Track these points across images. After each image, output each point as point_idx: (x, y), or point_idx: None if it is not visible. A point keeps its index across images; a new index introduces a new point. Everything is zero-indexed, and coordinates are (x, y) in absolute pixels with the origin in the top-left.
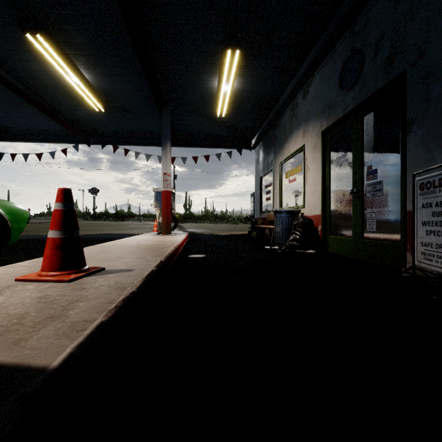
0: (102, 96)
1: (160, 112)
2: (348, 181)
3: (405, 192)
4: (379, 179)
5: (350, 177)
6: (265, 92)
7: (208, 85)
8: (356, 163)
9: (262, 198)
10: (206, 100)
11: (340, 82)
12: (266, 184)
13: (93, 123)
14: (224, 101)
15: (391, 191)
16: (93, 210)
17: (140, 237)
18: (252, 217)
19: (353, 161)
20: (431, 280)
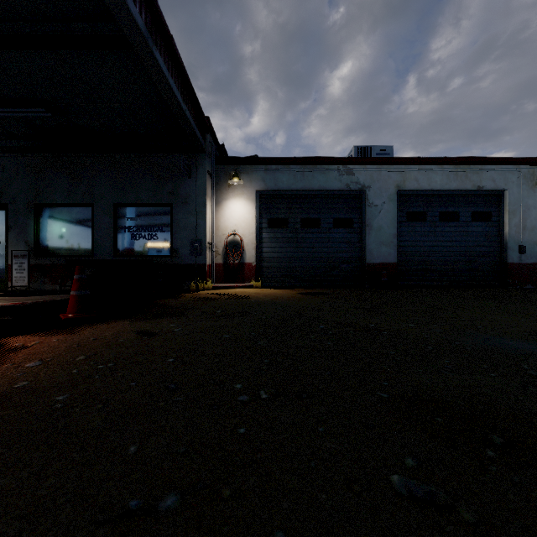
0: None
1: None
2: None
3: (8, 256)
4: None
5: None
6: None
7: None
8: None
9: None
10: None
11: None
12: None
13: None
14: None
15: (1, 254)
16: None
17: None
18: None
19: None
20: (19, 290)
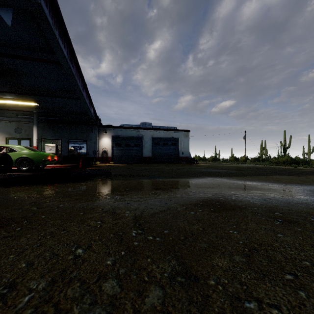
0: None
1: None
2: None
3: None
4: None
5: None
6: None
7: None
8: None
9: None
10: None
11: (15, 131)
12: None
13: None
14: None
15: None
16: None
17: None
18: None
19: None
20: None
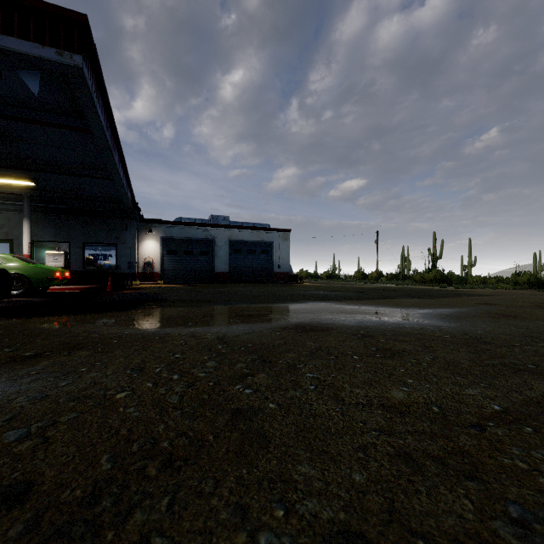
0: None
1: None
2: None
3: None
4: None
5: None
6: None
7: None
8: None
9: None
10: None
11: None
12: None
13: None
14: None
15: None
16: None
17: None
18: None
19: None
20: None
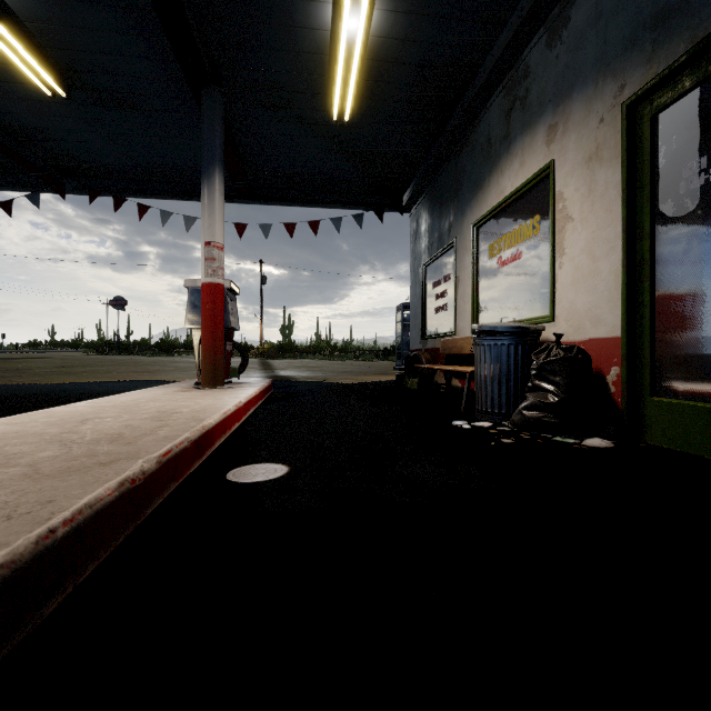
0: (50, 50)
1: (200, 102)
2: None
3: None
4: None
5: None
6: (446, 47)
7: (308, 17)
8: None
9: (427, 308)
10: (307, 72)
11: None
12: (437, 279)
13: (58, 138)
14: (349, 73)
15: None
16: (117, 337)
17: (131, 398)
18: (399, 349)
19: None
20: None
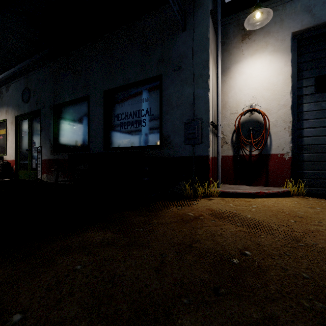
0: None
1: None
2: (27, 145)
3: None
4: (36, 146)
5: (28, 143)
6: None
7: None
8: (29, 137)
9: None
10: None
11: (22, 97)
12: None
13: None
14: None
15: None
16: None
17: None
18: None
19: (28, 136)
20: (43, 182)
